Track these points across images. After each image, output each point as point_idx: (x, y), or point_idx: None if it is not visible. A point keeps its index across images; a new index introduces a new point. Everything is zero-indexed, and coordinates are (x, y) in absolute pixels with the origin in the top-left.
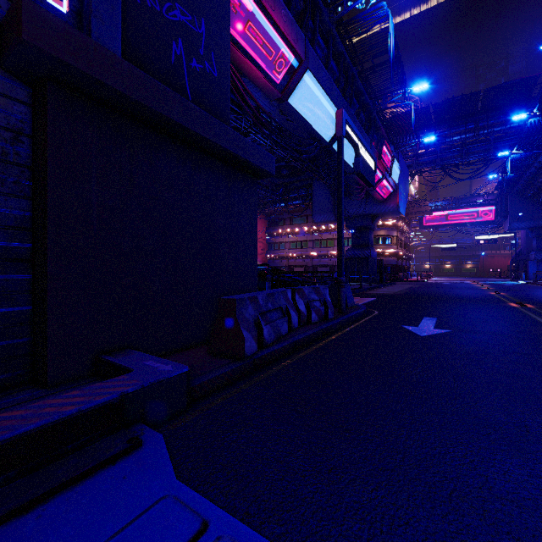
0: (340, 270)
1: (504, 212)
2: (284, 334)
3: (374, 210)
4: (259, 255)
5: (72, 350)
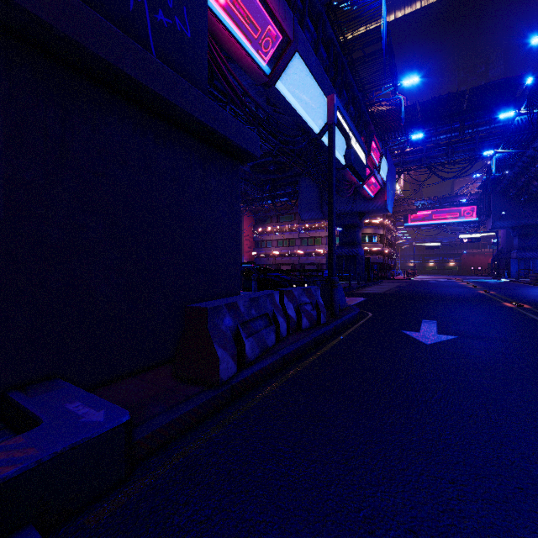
0: (332, 269)
1: (487, 212)
2: (271, 345)
3: (362, 208)
4: (246, 253)
5: None
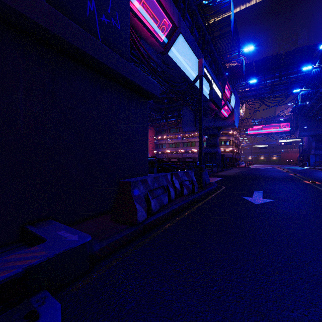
0: (201, 160)
1: (296, 126)
2: (166, 204)
3: (220, 124)
4: (150, 151)
5: (1, 223)
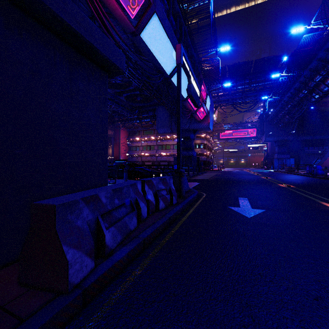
0: (179, 164)
1: (262, 132)
2: (133, 228)
3: (195, 126)
4: (122, 154)
5: None
